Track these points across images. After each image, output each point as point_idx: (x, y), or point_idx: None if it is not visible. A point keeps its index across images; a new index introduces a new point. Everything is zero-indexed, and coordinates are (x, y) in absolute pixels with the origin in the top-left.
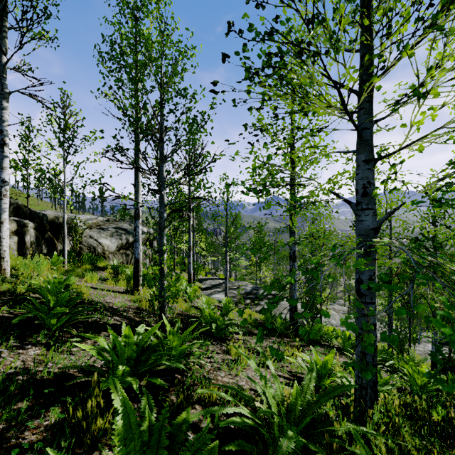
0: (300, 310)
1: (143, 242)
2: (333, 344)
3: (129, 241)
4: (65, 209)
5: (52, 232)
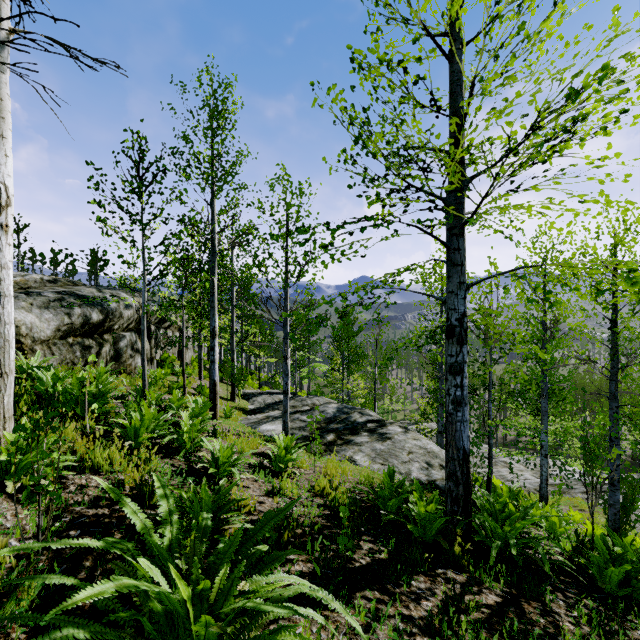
0: (432, 452)
1: (129, 326)
2: None
3: (92, 320)
4: None
5: None
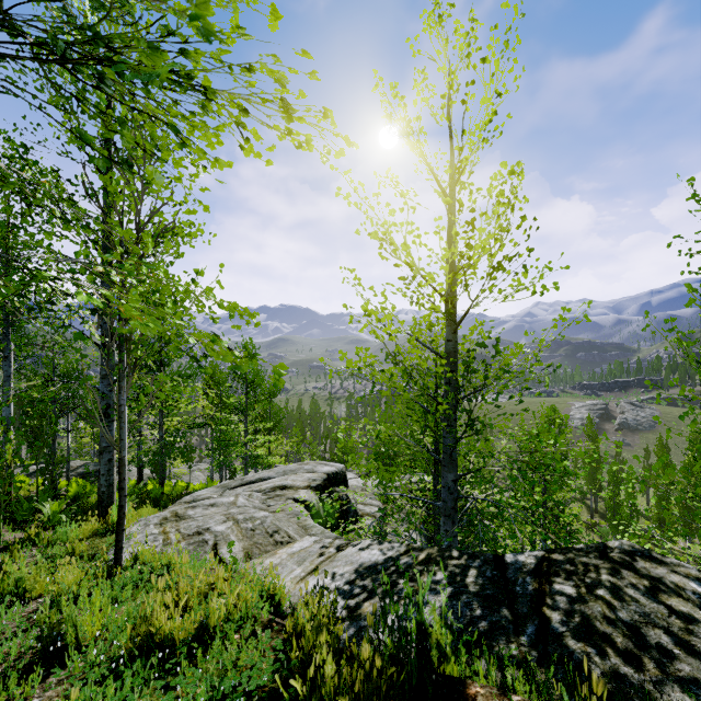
0: (149, 474)
1: None
2: None
3: None
4: None
5: None
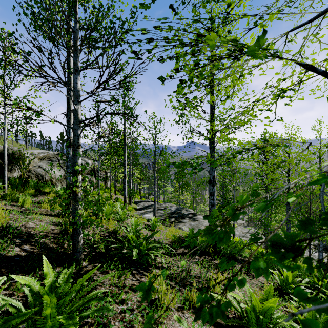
0: None
1: (88, 172)
2: (246, 258)
3: None
4: (6, 139)
5: (2, 161)
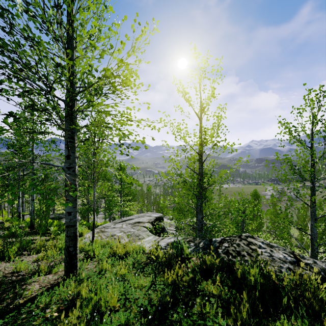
0: (79, 218)
1: None
2: None
3: None
4: None
5: None
